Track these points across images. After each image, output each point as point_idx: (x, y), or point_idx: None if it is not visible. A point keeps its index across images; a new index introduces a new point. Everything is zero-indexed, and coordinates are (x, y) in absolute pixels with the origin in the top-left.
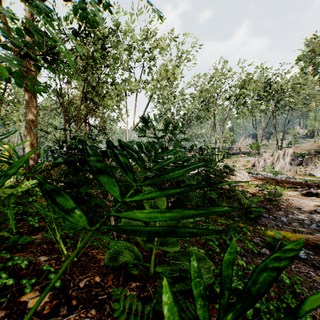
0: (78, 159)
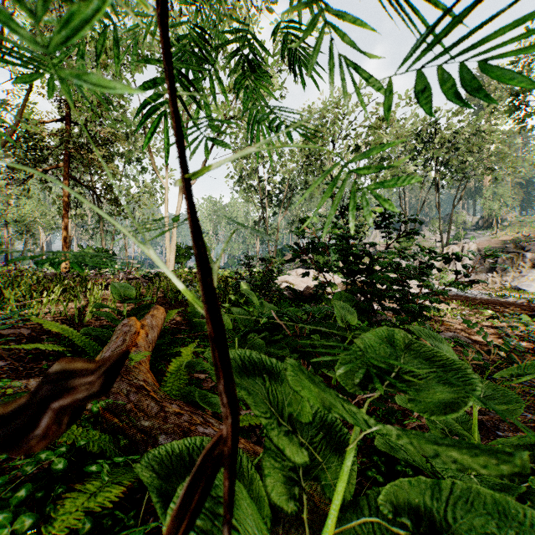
0: None
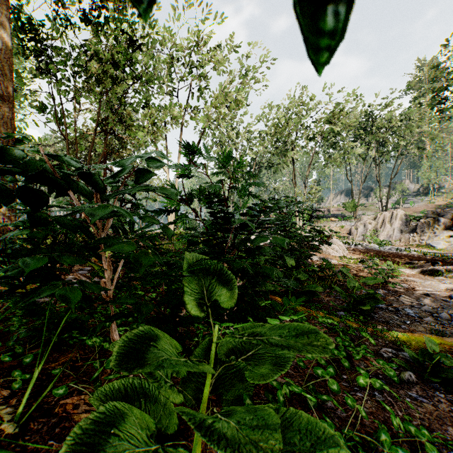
0: (16, 189)
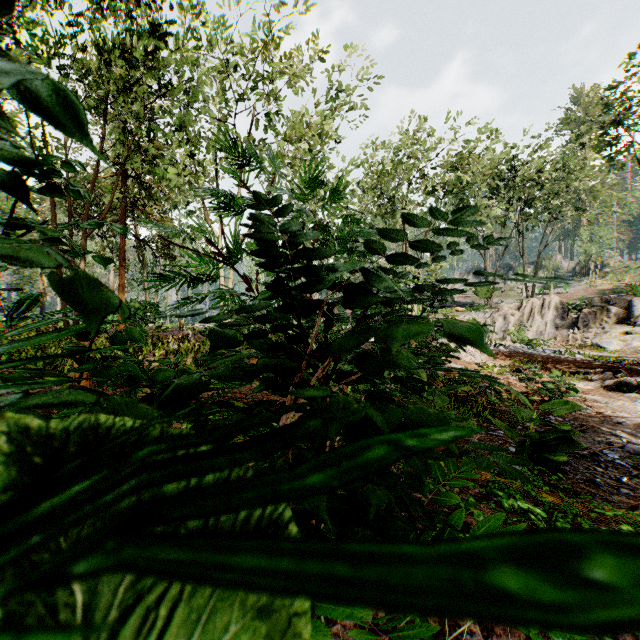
0: None
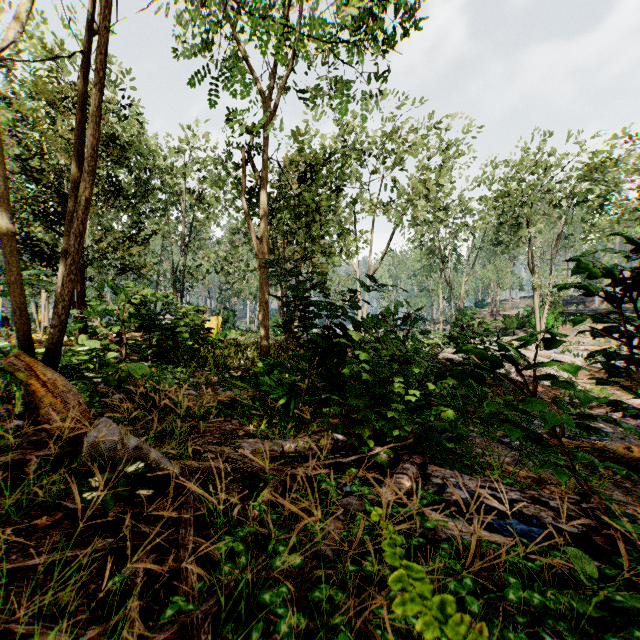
0: None
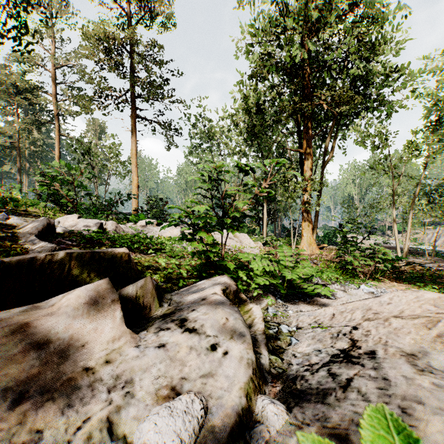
0: None
